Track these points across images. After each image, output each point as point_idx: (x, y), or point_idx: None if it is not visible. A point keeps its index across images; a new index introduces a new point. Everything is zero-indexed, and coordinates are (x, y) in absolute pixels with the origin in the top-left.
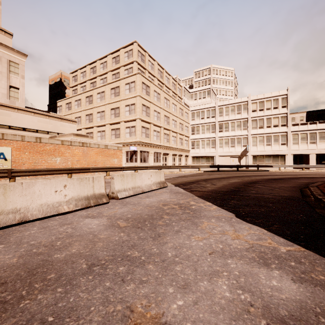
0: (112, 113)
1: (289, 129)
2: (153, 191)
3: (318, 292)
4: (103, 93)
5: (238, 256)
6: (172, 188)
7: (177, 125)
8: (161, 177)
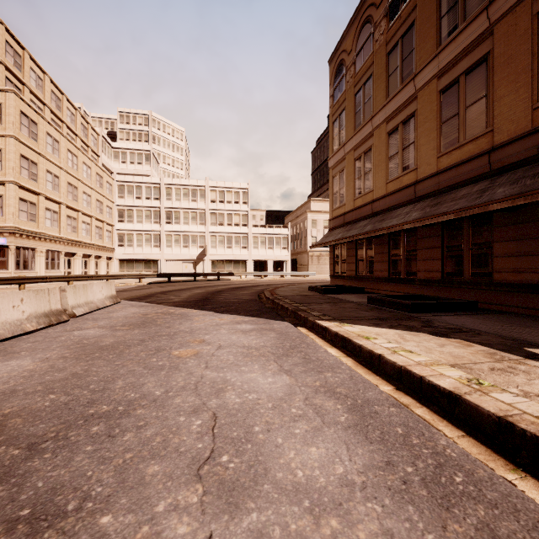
0: None
1: (250, 230)
2: (108, 308)
3: (259, 325)
4: None
5: (226, 324)
6: (130, 303)
7: (92, 203)
8: (113, 289)
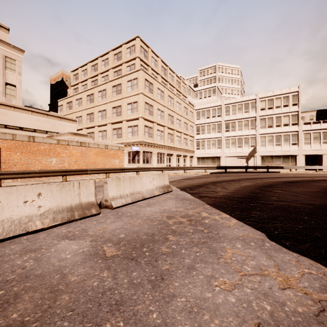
0: (114, 112)
1: (301, 128)
2: (156, 197)
3: None
4: (104, 91)
5: None
6: (177, 193)
7: (181, 125)
8: (165, 180)
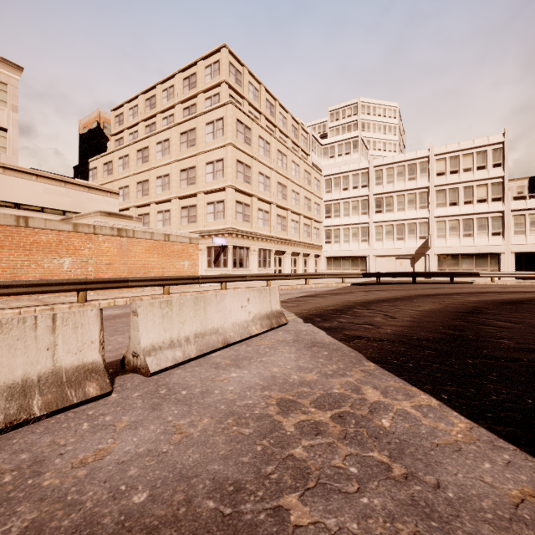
0: (183, 178)
1: (508, 206)
2: (253, 339)
3: None
4: (167, 142)
5: None
6: (298, 329)
7: (300, 201)
8: (273, 302)
